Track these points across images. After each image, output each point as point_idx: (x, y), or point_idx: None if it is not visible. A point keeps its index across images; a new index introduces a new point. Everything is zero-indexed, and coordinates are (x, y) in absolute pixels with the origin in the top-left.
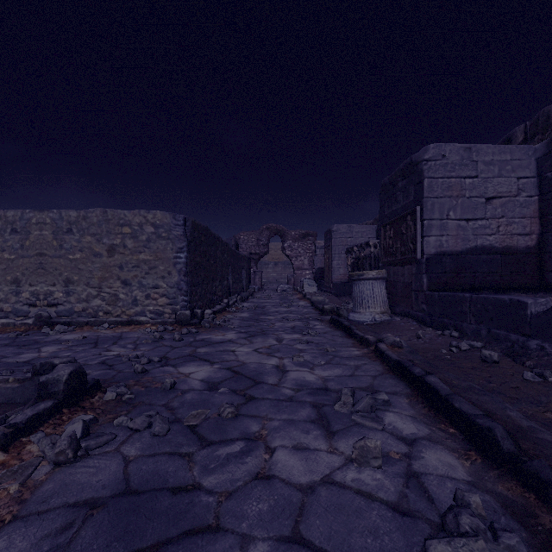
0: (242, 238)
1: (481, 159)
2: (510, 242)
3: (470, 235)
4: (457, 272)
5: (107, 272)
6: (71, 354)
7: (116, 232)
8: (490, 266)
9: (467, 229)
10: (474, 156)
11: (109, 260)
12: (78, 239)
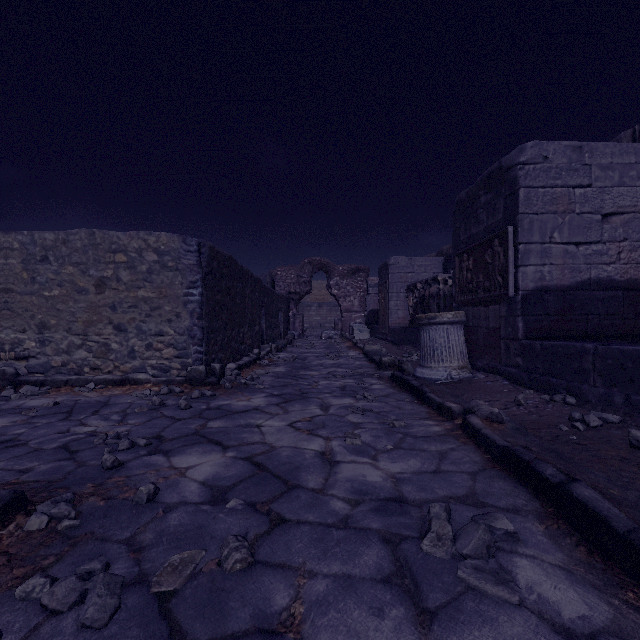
0: (280, 274)
1: (596, 163)
2: (634, 274)
3: (581, 265)
4: (564, 313)
5: (95, 313)
6: (25, 432)
7: (107, 260)
8: (608, 305)
9: (576, 256)
10: (587, 158)
11: (97, 297)
12: (57, 270)
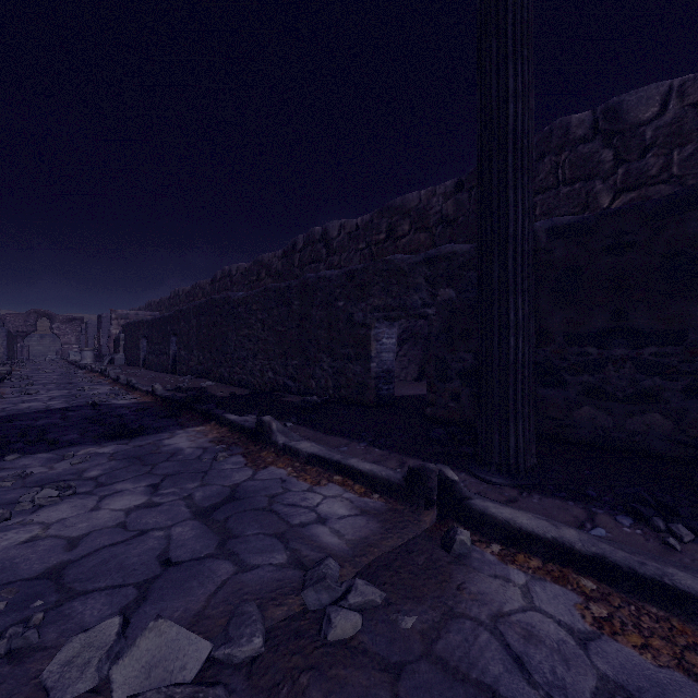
0: (9, 319)
1: None
2: None
3: None
4: None
5: None
6: None
7: None
8: None
9: None
10: None
11: None
12: None
